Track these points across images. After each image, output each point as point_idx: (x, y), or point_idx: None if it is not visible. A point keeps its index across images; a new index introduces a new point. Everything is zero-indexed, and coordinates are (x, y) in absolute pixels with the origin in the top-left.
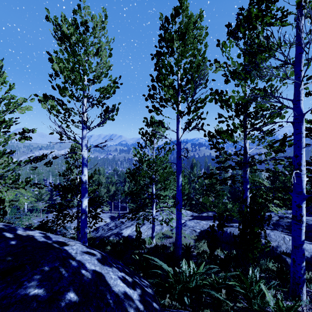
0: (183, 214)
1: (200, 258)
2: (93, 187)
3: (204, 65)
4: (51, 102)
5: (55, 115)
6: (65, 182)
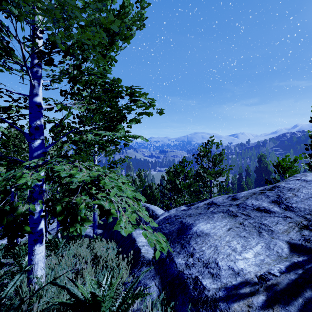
0: None
1: None
2: None
3: None
4: None
5: None
6: None
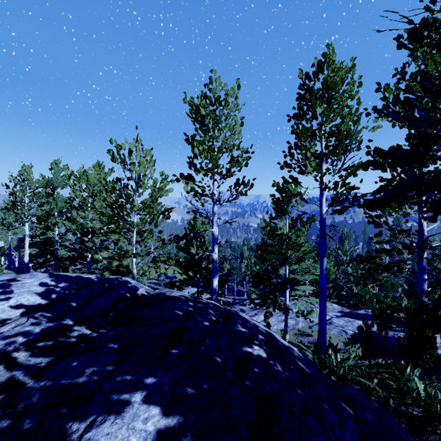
0: (328, 307)
1: None
2: None
3: (356, 132)
4: (191, 183)
5: (193, 195)
6: None
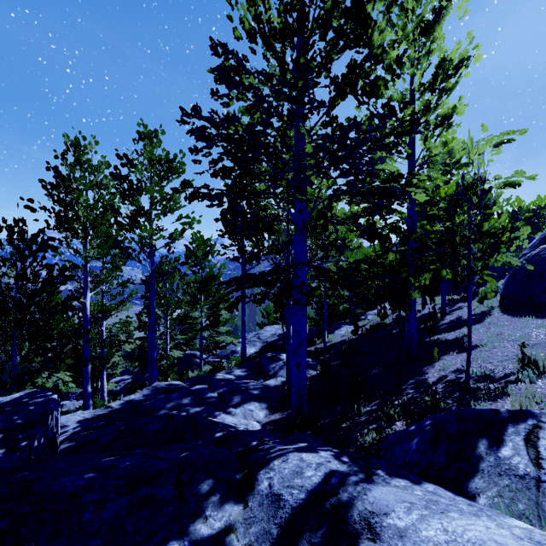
0: None
1: None
2: None
3: None
4: None
5: None
6: None
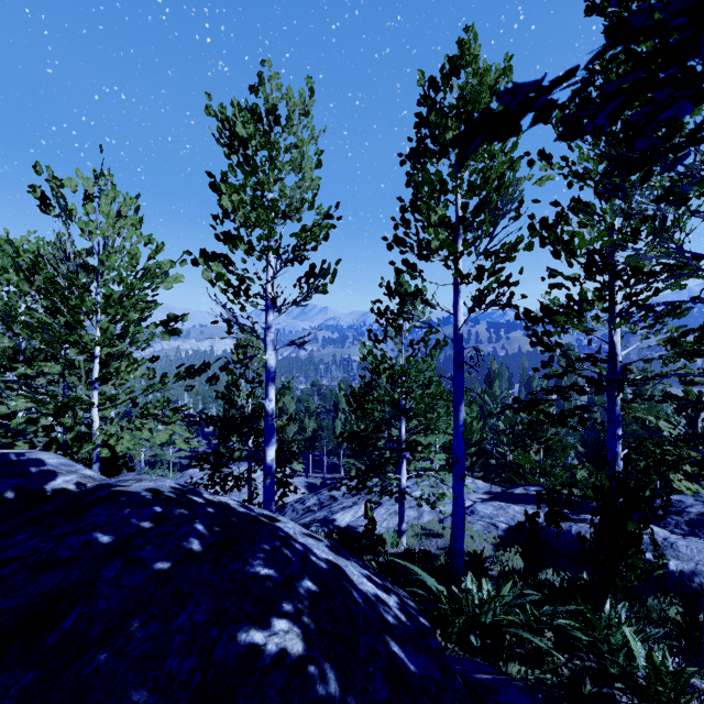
0: (468, 488)
1: (505, 582)
2: (280, 423)
3: (514, 178)
4: (217, 266)
5: (222, 289)
6: (213, 408)
